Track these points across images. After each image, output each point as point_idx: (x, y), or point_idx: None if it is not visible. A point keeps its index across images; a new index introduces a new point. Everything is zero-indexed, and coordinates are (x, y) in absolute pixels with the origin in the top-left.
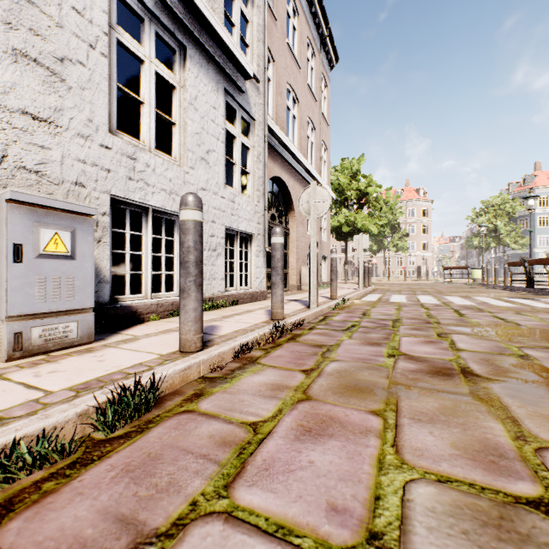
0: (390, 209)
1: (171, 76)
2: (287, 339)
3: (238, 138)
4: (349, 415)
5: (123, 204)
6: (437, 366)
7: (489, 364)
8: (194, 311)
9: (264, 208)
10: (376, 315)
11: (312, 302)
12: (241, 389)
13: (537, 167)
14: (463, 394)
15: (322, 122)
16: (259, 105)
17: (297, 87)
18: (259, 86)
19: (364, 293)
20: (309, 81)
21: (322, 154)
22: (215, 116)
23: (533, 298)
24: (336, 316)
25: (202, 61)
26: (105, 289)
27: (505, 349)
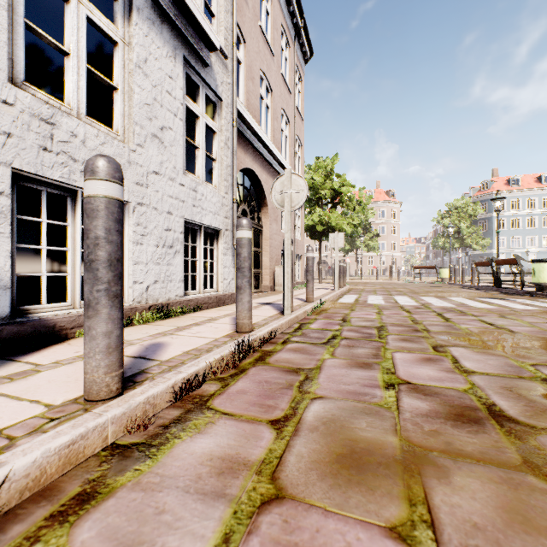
0: (363, 209)
1: (112, 28)
2: (255, 360)
3: (201, 118)
4: (354, 546)
5: (35, 183)
6: (455, 404)
7: (516, 396)
8: (105, 337)
9: (233, 200)
10: (357, 321)
11: (286, 307)
12: (168, 474)
13: (494, 174)
14: (516, 465)
15: (297, 116)
16: (227, 85)
17: (270, 76)
18: (227, 63)
19: (339, 294)
20: (283, 71)
21: (296, 150)
22: (172, 87)
23: (504, 298)
24: (314, 324)
25: (154, 17)
26: (1, 298)
27: (520, 369)
